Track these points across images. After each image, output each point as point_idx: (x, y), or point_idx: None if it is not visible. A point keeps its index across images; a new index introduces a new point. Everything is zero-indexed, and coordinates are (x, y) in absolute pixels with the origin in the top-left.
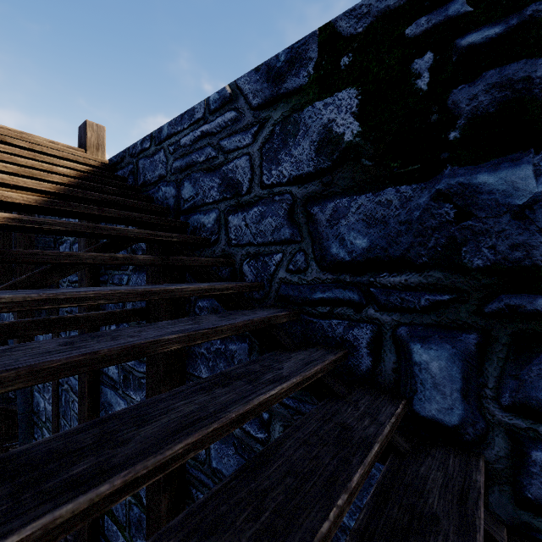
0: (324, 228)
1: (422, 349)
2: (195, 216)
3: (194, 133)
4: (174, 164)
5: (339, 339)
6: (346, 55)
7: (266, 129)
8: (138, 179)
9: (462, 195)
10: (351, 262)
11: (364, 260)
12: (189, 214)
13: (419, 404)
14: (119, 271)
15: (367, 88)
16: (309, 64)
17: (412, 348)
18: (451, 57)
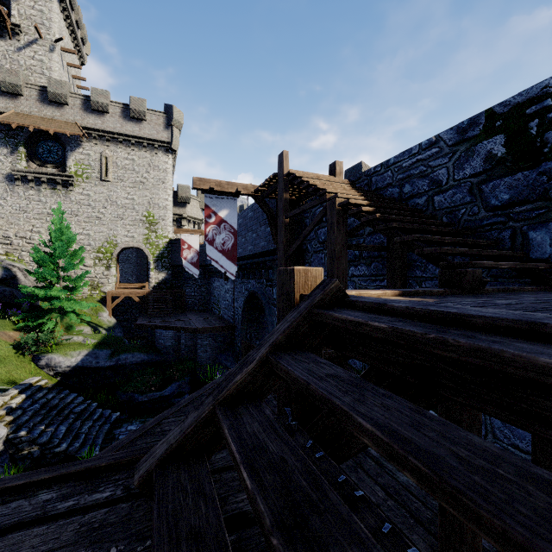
0: (488, 194)
1: (533, 233)
2: (412, 200)
3: (411, 160)
4: (398, 177)
5: (495, 238)
6: (499, 121)
7: (456, 155)
8: (371, 187)
9: (549, 172)
10: (501, 205)
11: (507, 204)
12: (408, 200)
13: (532, 254)
14: (357, 237)
15: (508, 134)
16: (480, 126)
17: (528, 234)
18: (545, 121)
